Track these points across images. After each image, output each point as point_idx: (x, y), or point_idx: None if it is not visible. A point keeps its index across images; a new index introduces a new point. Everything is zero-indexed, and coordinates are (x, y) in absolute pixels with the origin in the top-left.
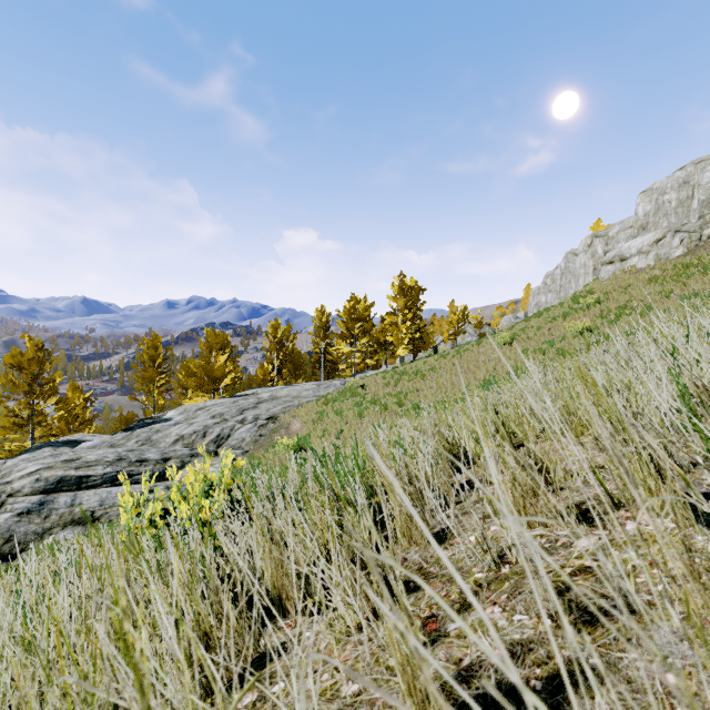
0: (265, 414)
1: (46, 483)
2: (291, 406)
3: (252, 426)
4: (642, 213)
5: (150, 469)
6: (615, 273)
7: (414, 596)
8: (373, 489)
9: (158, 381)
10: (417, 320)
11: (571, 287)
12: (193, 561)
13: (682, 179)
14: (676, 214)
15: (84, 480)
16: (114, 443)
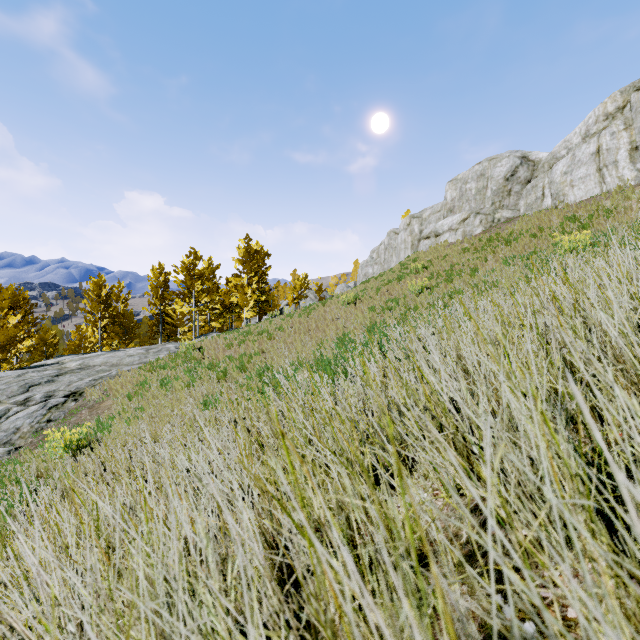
0: (65, 389)
1: None
2: (105, 377)
3: (38, 408)
4: (450, 198)
5: None
6: (431, 246)
7: None
8: None
9: None
10: (263, 283)
11: (393, 261)
12: None
13: (480, 172)
14: (475, 200)
15: None
16: None
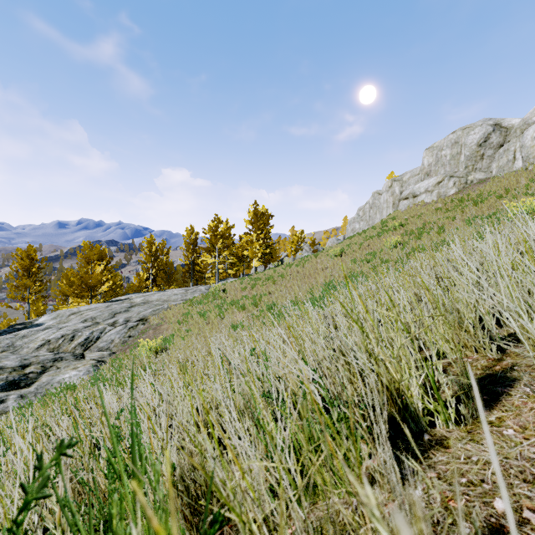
0: (136, 316)
1: None
2: (160, 309)
3: (122, 328)
4: (427, 164)
5: (3, 378)
6: (409, 206)
7: None
8: None
9: (32, 288)
10: (267, 239)
11: (377, 217)
12: None
13: (454, 140)
14: (450, 165)
15: None
16: None
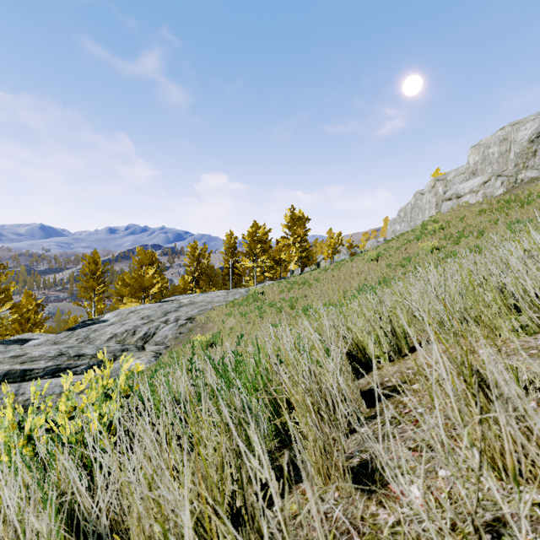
0: (184, 316)
1: None
2: (205, 309)
3: (173, 325)
4: (473, 162)
5: (86, 363)
6: (452, 207)
7: None
8: (276, 400)
9: (97, 289)
10: (304, 242)
11: (419, 219)
12: None
13: (502, 136)
14: (497, 163)
15: (28, 373)
16: (57, 341)
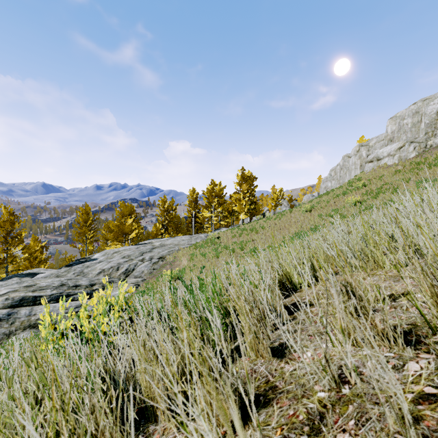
0: (157, 255)
1: (12, 301)
2: (173, 250)
3: (148, 263)
4: (390, 131)
5: (82, 291)
6: (373, 168)
7: (264, 412)
8: (227, 310)
9: (88, 234)
10: (252, 197)
11: (346, 177)
12: (70, 385)
13: (415, 110)
14: (411, 132)
15: (38, 299)
16: (59, 274)
